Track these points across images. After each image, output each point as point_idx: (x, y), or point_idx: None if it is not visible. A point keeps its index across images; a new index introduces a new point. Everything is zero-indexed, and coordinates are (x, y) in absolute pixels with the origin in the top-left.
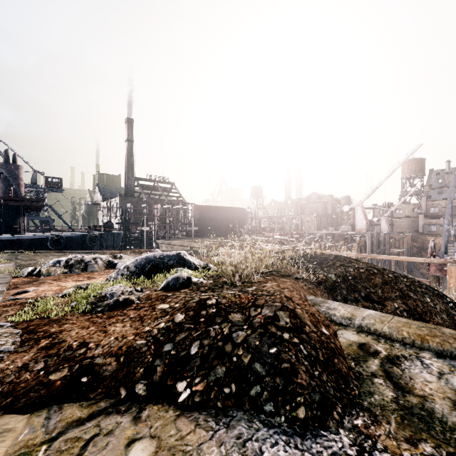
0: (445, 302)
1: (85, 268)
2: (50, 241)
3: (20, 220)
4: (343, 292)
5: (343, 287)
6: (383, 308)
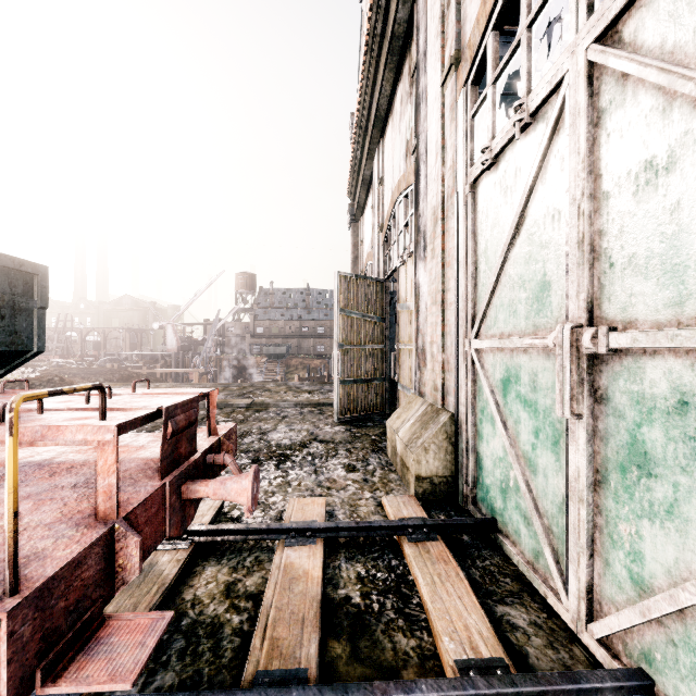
0: None
1: None
2: None
3: None
4: None
5: None
6: None
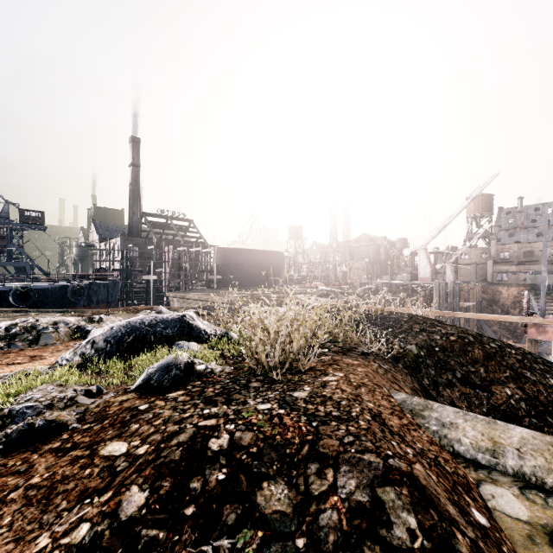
0: None
1: (36, 340)
2: (13, 295)
3: None
4: (430, 372)
5: (430, 364)
6: (490, 395)
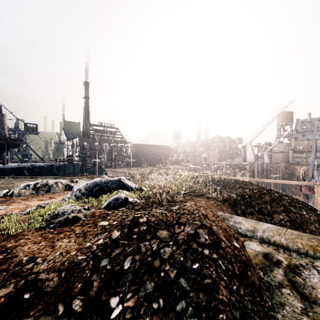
0: (316, 214)
1: (49, 190)
2: (26, 170)
3: (4, 154)
4: (242, 207)
5: (242, 203)
6: (272, 219)
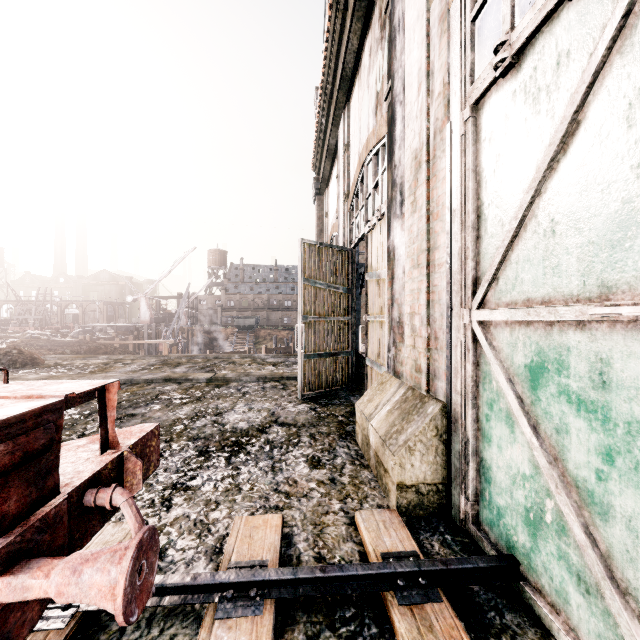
0: None
1: None
2: None
3: None
4: None
5: None
6: None
